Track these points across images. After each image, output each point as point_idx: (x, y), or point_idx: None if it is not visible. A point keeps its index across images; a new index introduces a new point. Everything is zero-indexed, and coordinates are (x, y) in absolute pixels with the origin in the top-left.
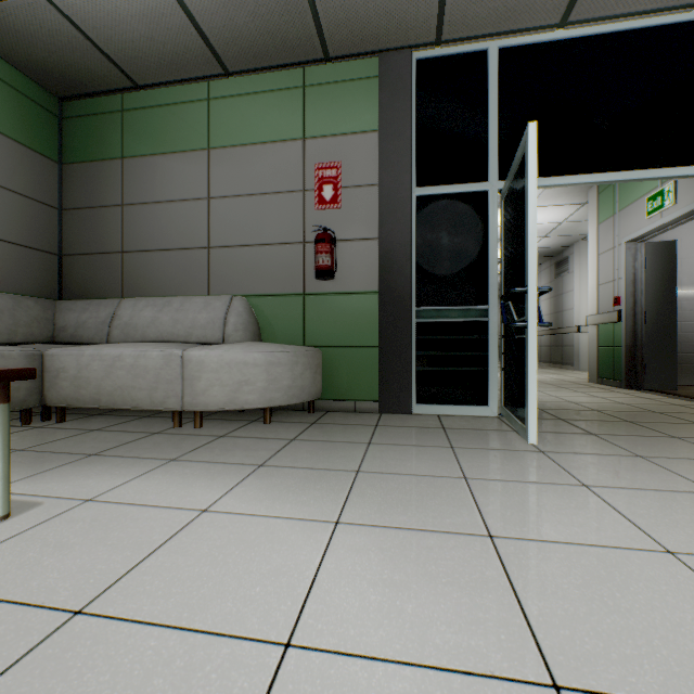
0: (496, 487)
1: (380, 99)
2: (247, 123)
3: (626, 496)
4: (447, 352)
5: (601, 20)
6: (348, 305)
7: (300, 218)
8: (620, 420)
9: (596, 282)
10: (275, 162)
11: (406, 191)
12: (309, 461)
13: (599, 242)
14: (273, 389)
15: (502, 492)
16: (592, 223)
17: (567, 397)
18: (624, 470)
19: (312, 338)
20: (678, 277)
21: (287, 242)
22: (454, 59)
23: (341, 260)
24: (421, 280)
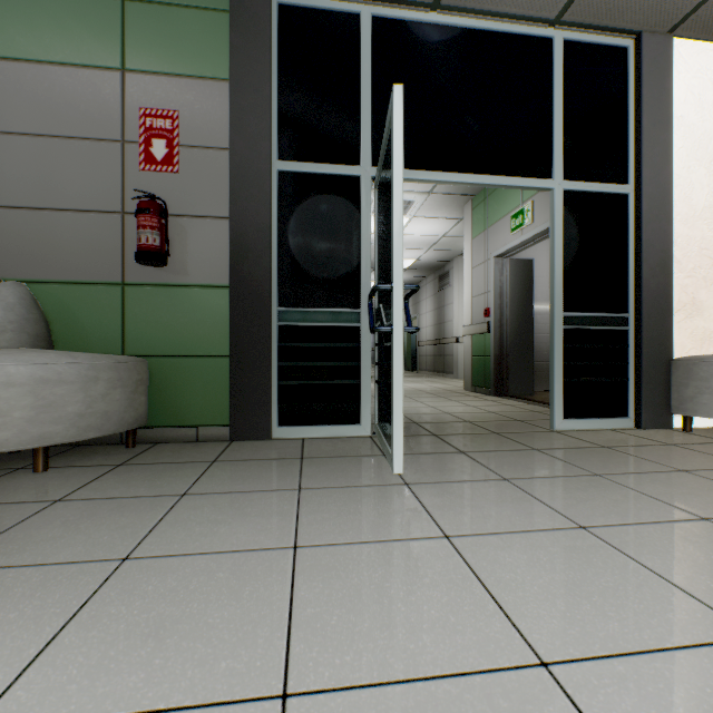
0: (333, 560)
1: (231, 40)
2: (31, 29)
3: (491, 548)
4: (315, 363)
5: (472, 12)
6: (189, 301)
7: (118, 179)
8: (489, 431)
9: (471, 294)
10: (79, 94)
11: (264, 162)
12: (49, 547)
13: (473, 256)
14: (48, 420)
15: (339, 570)
16: (468, 238)
17: (444, 407)
18: (490, 502)
19: (136, 345)
20: (534, 293)
21: (98, 209)
22: (324, 15)
23: (178, 242)
24: (284, 274)
